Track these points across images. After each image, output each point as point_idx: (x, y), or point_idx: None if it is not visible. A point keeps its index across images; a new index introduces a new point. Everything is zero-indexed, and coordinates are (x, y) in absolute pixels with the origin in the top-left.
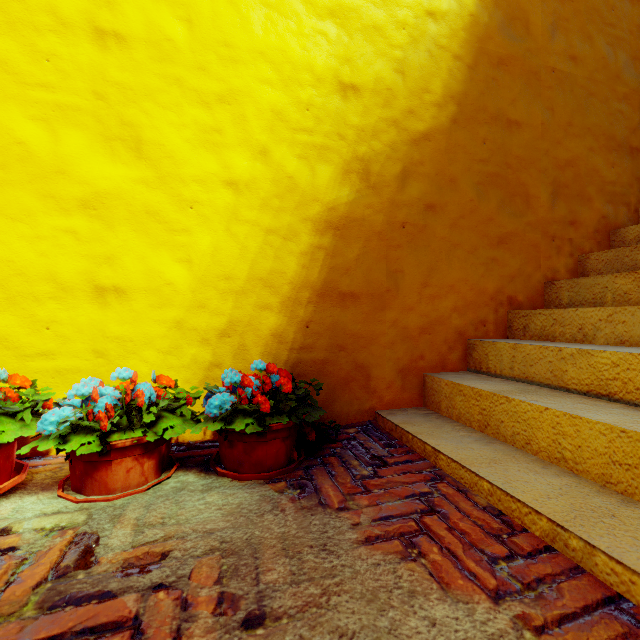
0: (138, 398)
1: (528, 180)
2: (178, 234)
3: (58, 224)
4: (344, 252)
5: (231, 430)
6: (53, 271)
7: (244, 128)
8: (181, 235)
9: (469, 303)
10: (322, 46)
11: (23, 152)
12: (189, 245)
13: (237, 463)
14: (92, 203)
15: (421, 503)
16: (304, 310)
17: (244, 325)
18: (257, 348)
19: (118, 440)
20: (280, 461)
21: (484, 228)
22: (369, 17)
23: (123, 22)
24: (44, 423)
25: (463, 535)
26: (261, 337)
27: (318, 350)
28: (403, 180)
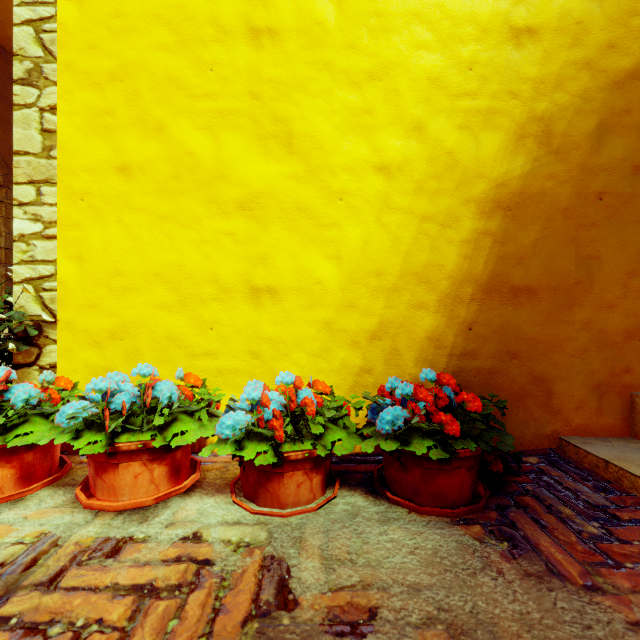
0: (307, 406)
1: None
2: (327, 229)
3: (220, 227)
4: (517, 237)
5: (406, 451)
6: (215, 273)
7: (396, 104)
8: (330, 230)
9: None
10: None
11: (192, 162)
12: (338, 240)
13: (411, 491)
14: (248, 204)
15: None
16: (466, 309)
17: (396, 327)
18: (411, 353)
19: (290, 451)
20: (464, 495)
21: None
22: None
23: (275, 16)
24: (222, 426)
25: None
26: (415, 340)
27: (483, 357)
28: (599, 137)
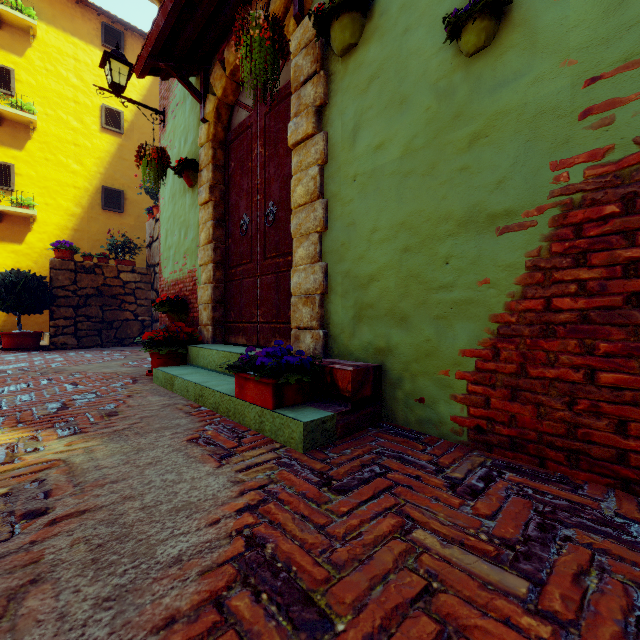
0: None
1: None
2: None
3: None
4: None
5: None
6: None
7: None
8: None
9: None
10: (10, 259)
11: None
12: None
13: None
14: None
15: None
16: (4, 318)
17: None
18: None
19: None
20: None
21: None
22: (25, 252)
23: None
24: None
25: None
26: None
27: (9, 327)
28: None
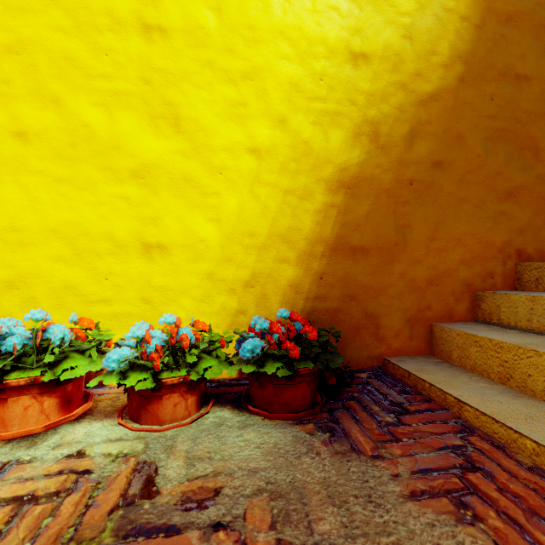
0: (183, 341)
1: (538, 133)
2: (209, 197)
3: (114, 191)
4: (355, 209)
5: (262, 372)
6: (110, 231)
7: (265, 100)
8: (212, 198)
9: (476, 256)
10: (334, 20)
11: (88, 133)
12: (218, 206)
13: (267, 403)
14: (140, 173)
15: (458, 457)
16: (318, 263)
17: (265, 277)
18: (276, 297)
19: (167, 378)
20: (305, 403)
21: (492, 182)
22: None
23: (165, 16)
24: (108, 360)
25: (518, 499)
26: (280, 287)
27: (331, 300)
28: (411, 140)
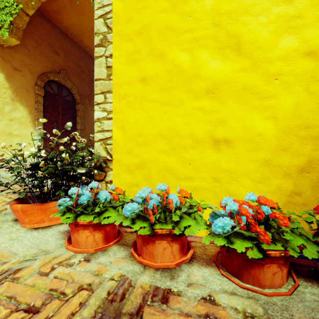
0: (278, 219)
1: None
2: (266, 100)
3: (194, 106)
4: None
5: None
6: (192, 132)
7: None
8: (268, 100)
9: None
10: None
11: (178, 70)
12: (274, 106)
13: None
14: (211, 90)
15: None
16: None
17: None
18: None
19: (269, 250)
20: None
21: None
22: None
23: None
24: (215, 226)
25: None
26: None
27: None
28: None
